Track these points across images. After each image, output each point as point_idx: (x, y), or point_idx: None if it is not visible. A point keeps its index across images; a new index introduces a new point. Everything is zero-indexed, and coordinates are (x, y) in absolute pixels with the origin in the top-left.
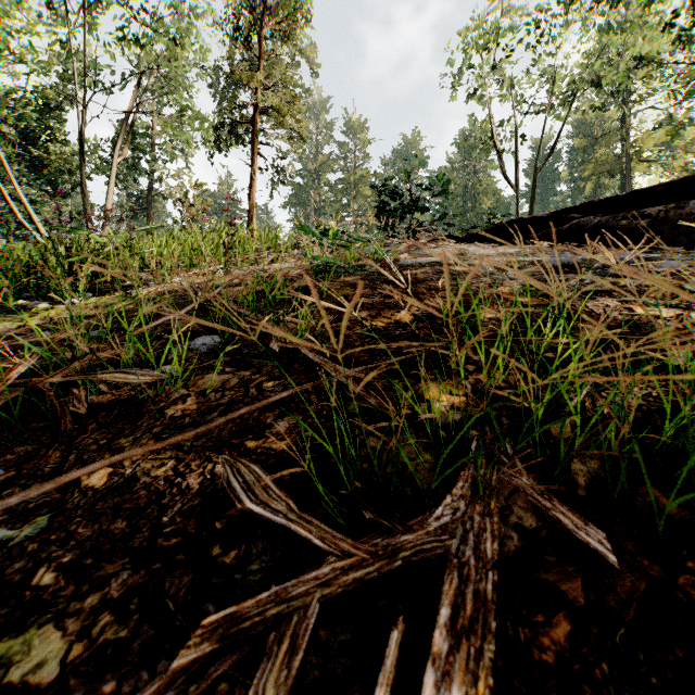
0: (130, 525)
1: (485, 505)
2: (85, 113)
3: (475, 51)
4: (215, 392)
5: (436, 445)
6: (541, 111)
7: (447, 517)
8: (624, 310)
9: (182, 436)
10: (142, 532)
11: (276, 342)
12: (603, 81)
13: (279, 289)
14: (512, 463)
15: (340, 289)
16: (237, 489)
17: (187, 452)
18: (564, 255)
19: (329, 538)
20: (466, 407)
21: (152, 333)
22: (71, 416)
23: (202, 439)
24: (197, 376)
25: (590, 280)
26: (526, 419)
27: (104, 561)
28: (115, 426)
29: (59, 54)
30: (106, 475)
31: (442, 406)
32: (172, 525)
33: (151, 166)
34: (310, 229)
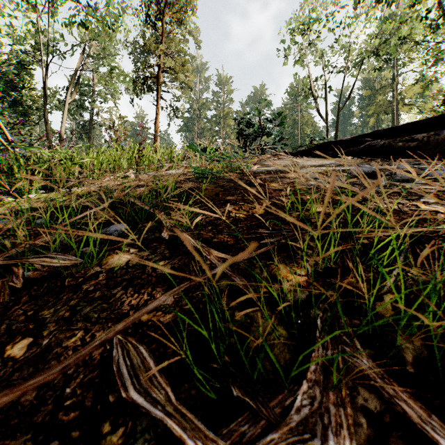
0: (38, 396)
1: (337, 392)
2: (46, 70)
3: (300, 33)
4: (121, 269)
5: (287, 320)
6: (342, 72)
7: (306, 408)
8: (412, 206)
9: (46, 373)
10: (47, 404)
11: (166, 231)
12: (382, 53)
13: (172, 189)
14: (352, 343)
15: (213, 189)
16: (124, 374)
17: (94, 323)
18: (364, 166)
19: (202, 437)
20: (308, 286)
21: (81, 221)
22: (9, 290)
23: (107, 311)
24: (108, 256)
25: (384, 184)
26: (356, 298)
27: (10, 437)
28: (42, 298)
29: (29, 31)
30: (27, 345)
31: (290, 285)
32: (72, 397)
33: (91, 105)
34: (192, 148)
